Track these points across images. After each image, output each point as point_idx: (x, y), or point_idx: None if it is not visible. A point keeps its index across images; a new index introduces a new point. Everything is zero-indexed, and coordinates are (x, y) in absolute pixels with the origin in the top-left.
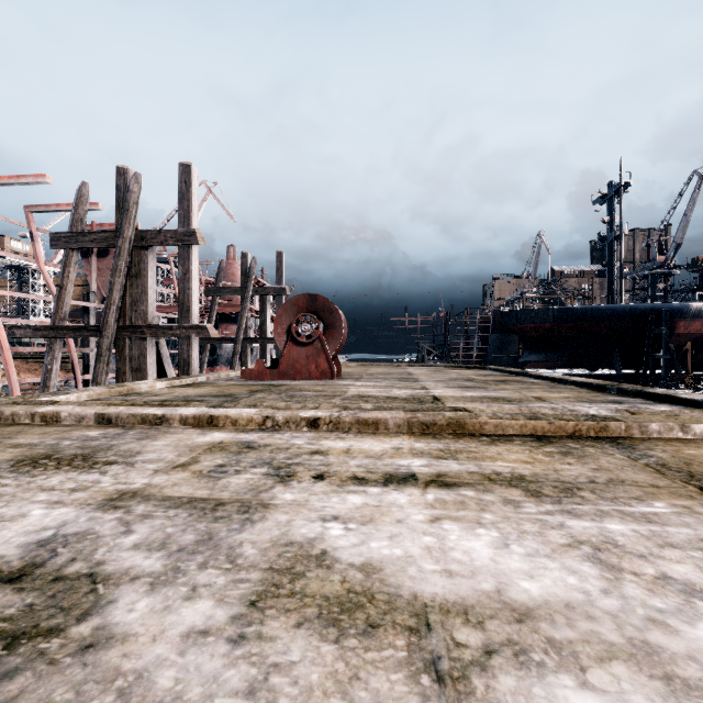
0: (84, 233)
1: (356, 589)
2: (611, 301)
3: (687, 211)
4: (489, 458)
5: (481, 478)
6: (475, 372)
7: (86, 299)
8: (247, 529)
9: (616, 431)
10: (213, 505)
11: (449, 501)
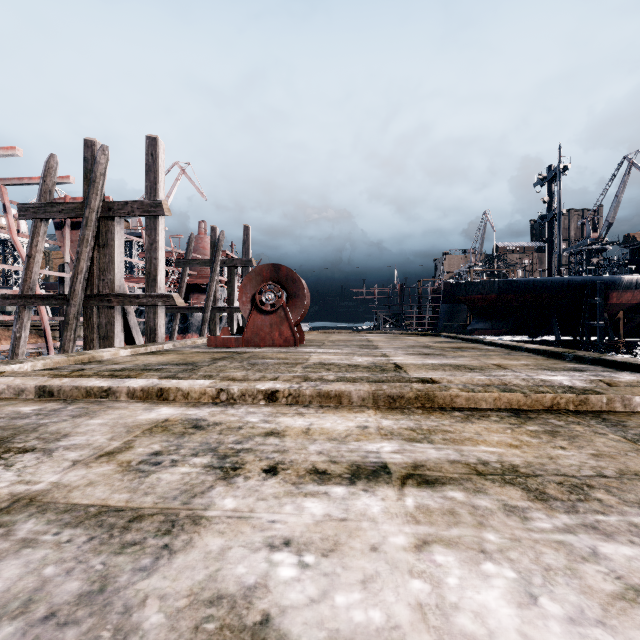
0: (52, 204)
1: None
2: (550, 274)
3: (618, 193)
4: (469, 440)
5: (467, 470)
6: (430, 339)
7: (61, 270)
8: (161, 569)
9: (597, 404)
10: (127, 520)
11: (435, 509)
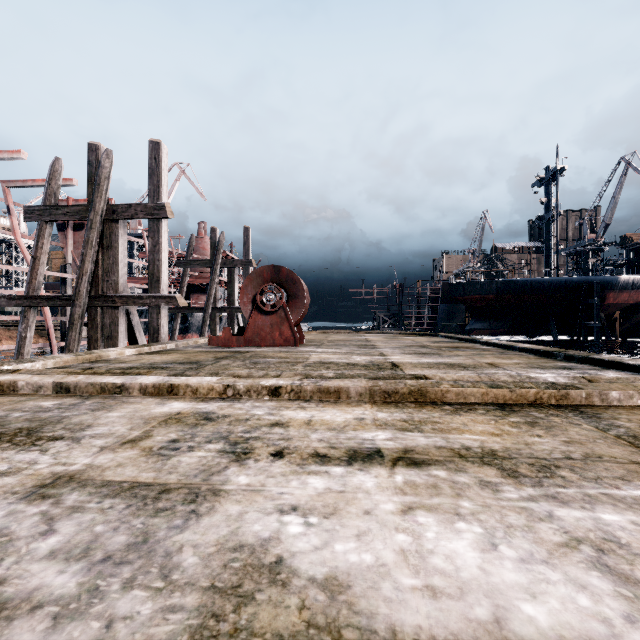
0: (57, 206)
1: (318, 620)
2: (548, 274)
3: (615, 194)
4: (455, 430)
5: (451, 454)
6: (428, 339)
7: (63, 270)
8: (191, 527)
9: (577, 398)
10: (157, 493)
11: (420, 484)
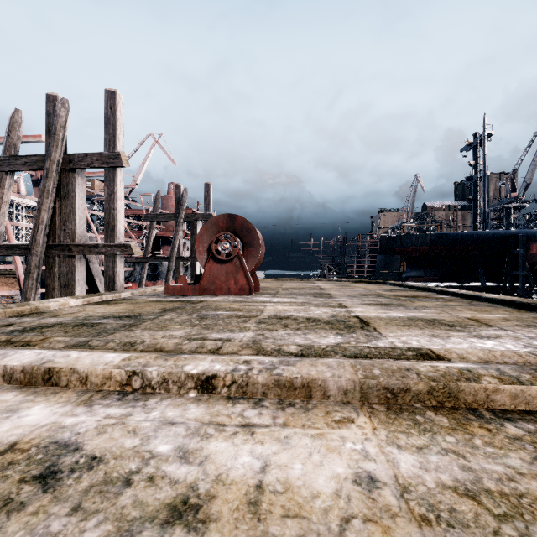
0: (15, 156)
1: None
2: (476, 228)
3: (535, 157)
4: None
5: None
6: (378, 287)
7: None
8: None
9: None
10: None
11: None
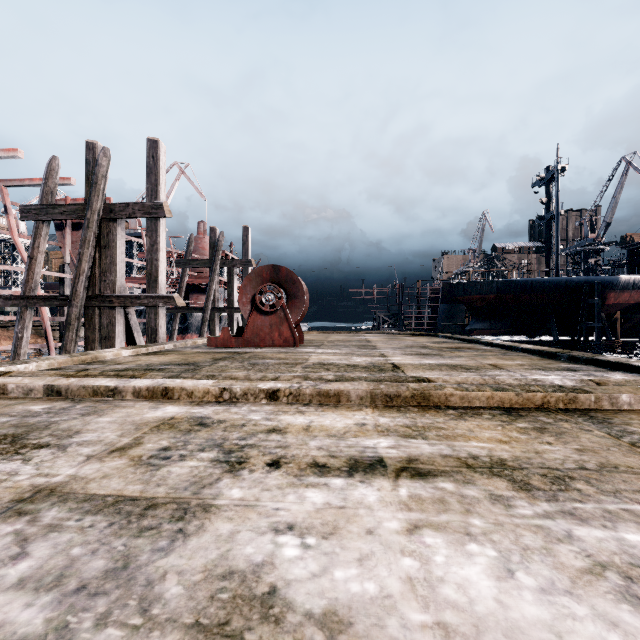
0: (53, 205)
1: None
2: (548, 274)
3: (615, 193)
4: (461, 437)
5: (458, 464)
6: (428, 340)
7: (61, 270)
8: (177, 549)
9: (586, 402)
10: (142, 508)
11: (427, 498)
